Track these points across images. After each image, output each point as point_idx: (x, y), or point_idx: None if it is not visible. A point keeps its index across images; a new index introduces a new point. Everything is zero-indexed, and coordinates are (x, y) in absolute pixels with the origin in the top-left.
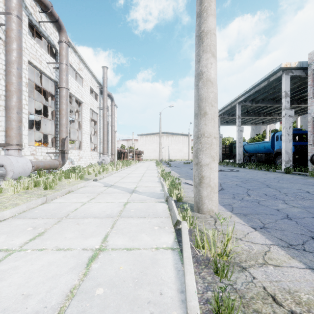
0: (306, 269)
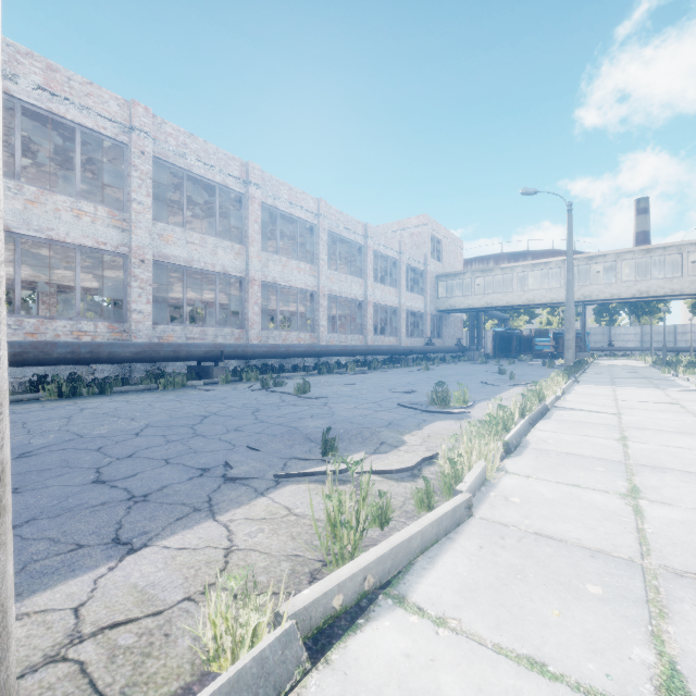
0: (270, 496)
